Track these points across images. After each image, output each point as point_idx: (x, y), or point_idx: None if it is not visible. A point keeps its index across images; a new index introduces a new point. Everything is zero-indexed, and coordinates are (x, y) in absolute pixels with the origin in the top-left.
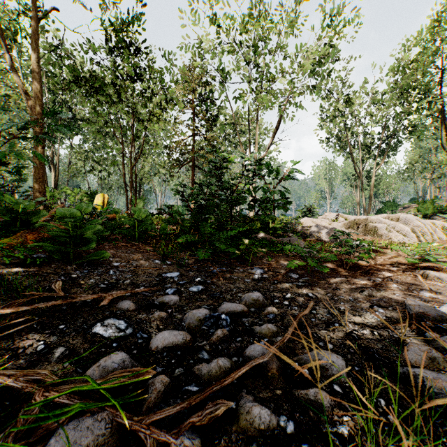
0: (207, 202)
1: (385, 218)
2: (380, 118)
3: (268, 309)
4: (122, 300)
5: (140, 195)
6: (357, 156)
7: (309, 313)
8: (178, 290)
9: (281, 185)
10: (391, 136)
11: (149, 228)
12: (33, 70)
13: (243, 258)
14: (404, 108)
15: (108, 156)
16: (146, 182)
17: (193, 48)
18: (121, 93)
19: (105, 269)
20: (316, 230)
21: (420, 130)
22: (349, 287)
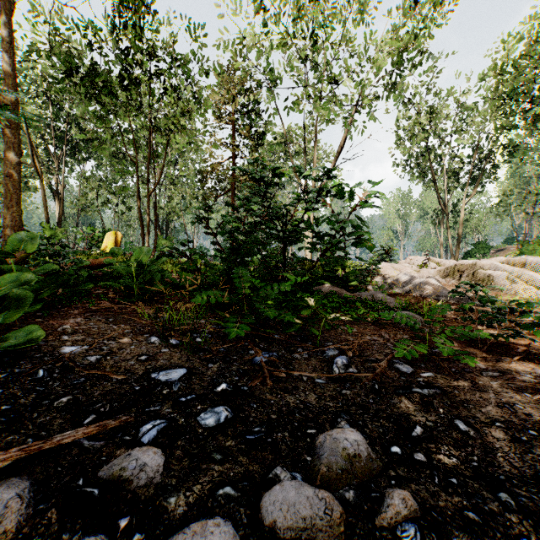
0: (245, 236)
1: (503, 263)
2: (472, 135)
3: (395, 501)
4: (8, 476)
5: (167, 235)
6: (440, 185)
7: (497, 508)
8: (170, 427)
9: (355, 215)
10: (486, 159)
11: (156, 278)
12: (3, 54)
13: (305, 327)
14: (506, 121)
15: (127, 185)
16: (174, 218)
17: (233, 44)
18: (131, 92)
19: (33, 364)
20: (405, 279)
21: (525, 150)
22: (525, 399)
